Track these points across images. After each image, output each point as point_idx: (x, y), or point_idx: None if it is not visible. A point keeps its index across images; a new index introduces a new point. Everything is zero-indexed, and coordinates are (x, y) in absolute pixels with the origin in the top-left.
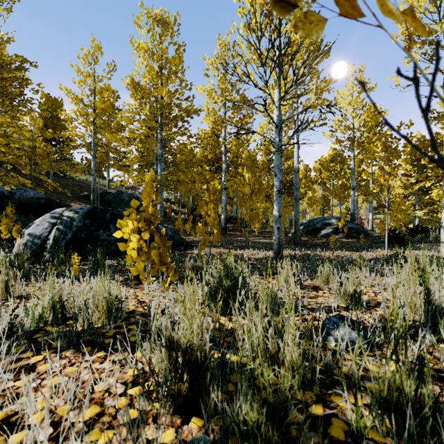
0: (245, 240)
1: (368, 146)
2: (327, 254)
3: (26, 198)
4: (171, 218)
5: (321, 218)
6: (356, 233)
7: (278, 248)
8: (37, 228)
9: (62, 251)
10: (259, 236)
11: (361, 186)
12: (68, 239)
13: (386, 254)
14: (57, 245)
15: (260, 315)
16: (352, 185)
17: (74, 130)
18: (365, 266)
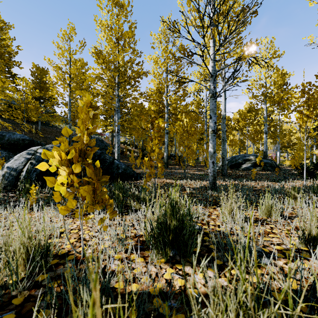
0: (182, 172)
1: (278, 99)
2: (253, 185)
3: (14, 140)
4: (127, 155)
5: (241, 155)
6: (270, 167)
7: (213, 179)
8: (15, 162)
9: (28, 182)
10: (193, 169)
11: (271, 131)
12: (39, 171)
13: (305, 184)
14: (29, 176)
15: (236, 304)
16: (265, 130)
17: (55, 91)
18: (299, 197)
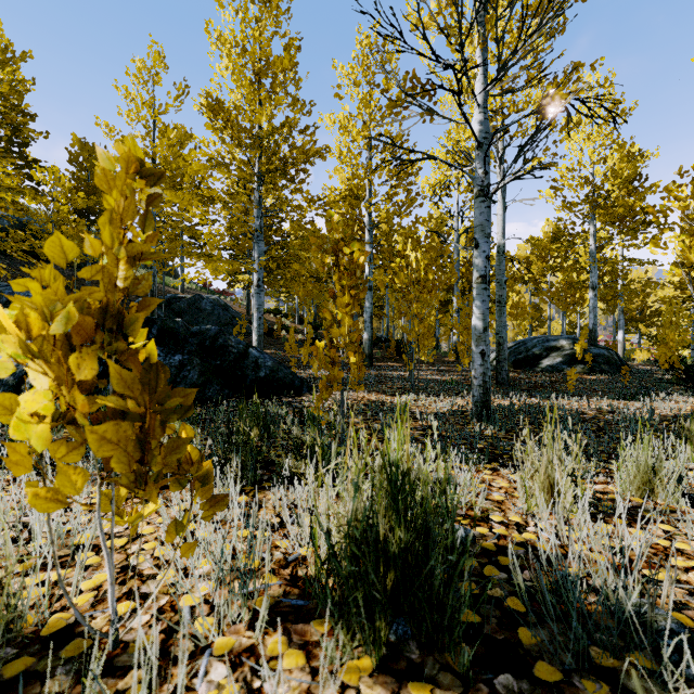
0: (405, 376)
1: (622, 210)
2: (577, 407)
3: None
4: (281, 339)
5: (540, 337)
6: (606, 364)
7: (482, 393)
8: None
9: None
10: (430, 369)
11: (606, 284)
12: None
13: None
14: None
15: None
16: (592, 281)
17: None
18: None
